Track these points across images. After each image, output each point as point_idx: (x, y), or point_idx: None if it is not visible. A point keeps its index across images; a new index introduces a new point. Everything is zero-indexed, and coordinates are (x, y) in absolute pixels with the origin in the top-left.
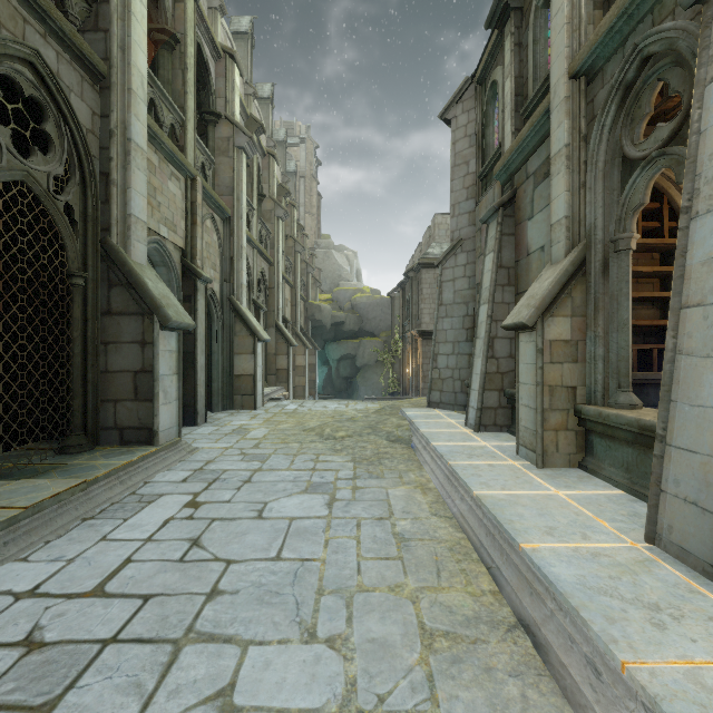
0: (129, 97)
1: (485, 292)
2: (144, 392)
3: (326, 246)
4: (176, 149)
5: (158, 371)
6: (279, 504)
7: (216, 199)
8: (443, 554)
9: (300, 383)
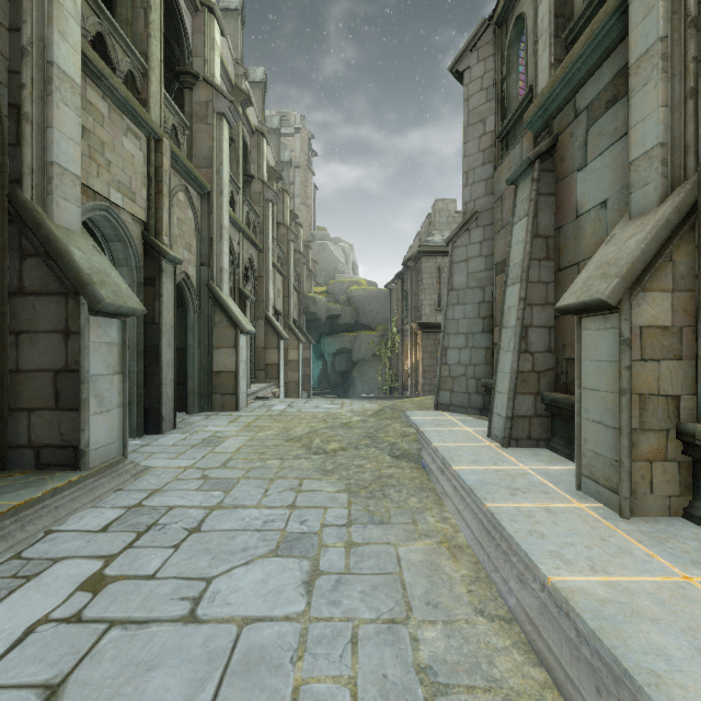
0: (51, 6)
1: (514, 269)
2: (67, 398)
3: (322, 238)
4: (132, 98)
5: (87, 370)
6: (229, 582)
7: (190, 169)
8: None
9: (293, 379)
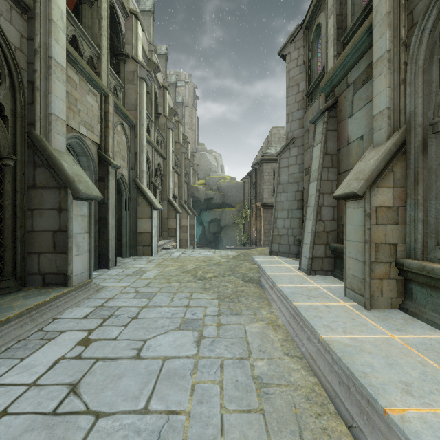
0: (50, 25)
1: (314, 173)
2: (60, 246)
3: (202, 150)
4: (92, 73)
5: (71, 231)
6: (156, 341)
7: (124, 112)
8: (301, 405)
9: (184, 237)
